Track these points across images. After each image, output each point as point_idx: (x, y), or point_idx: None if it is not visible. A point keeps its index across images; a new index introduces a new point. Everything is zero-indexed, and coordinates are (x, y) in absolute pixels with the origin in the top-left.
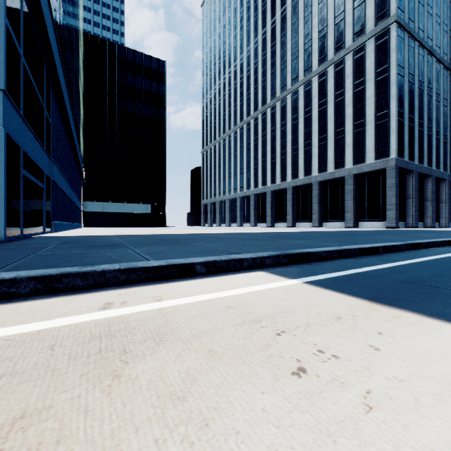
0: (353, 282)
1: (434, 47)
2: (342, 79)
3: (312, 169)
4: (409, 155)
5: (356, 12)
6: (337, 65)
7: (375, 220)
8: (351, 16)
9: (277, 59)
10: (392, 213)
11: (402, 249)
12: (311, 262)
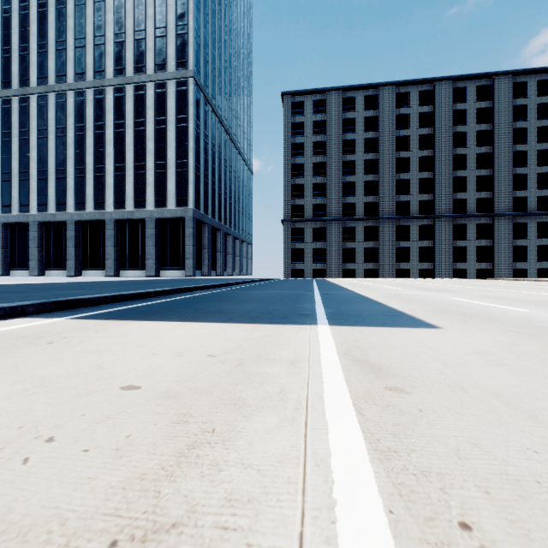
0: (110, 314)
1: (223, 118)
2: (143, 107)
3: (106, 202)
4: (204, 208)
5: (158, 42)
6: (137, 87)
7: (177, 268)
8: (153, 43)
9: (51, 30)
10: (191, 262)
11: (172, 293)
12: (82, 307)
